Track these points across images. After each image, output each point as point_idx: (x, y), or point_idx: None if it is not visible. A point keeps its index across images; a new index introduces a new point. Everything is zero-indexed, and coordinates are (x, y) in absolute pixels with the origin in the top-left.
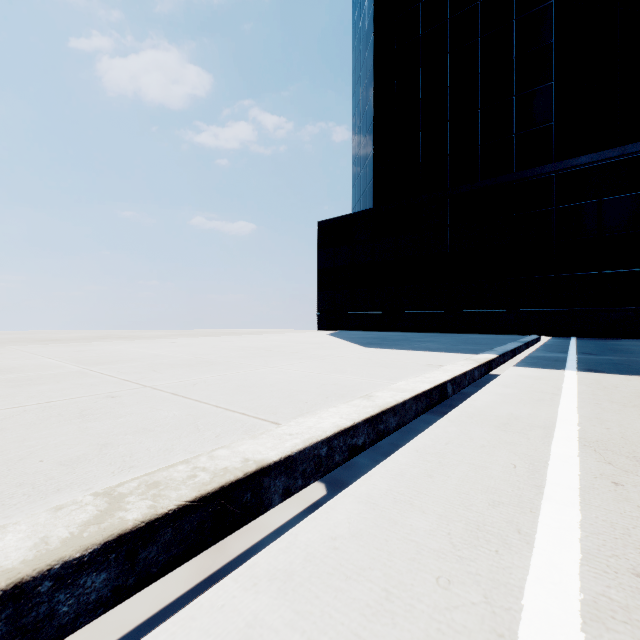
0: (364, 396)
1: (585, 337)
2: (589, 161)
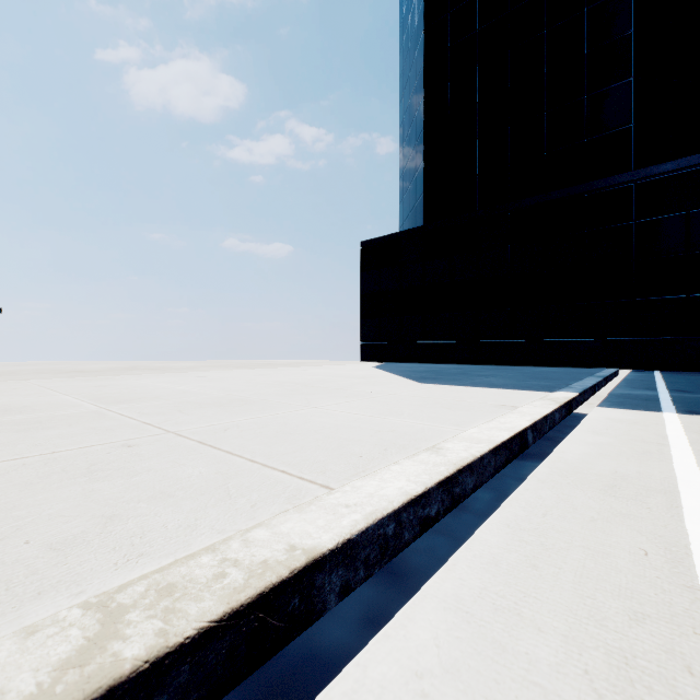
0: (431, 448)
1: (670, 370)
2: (675, 168)
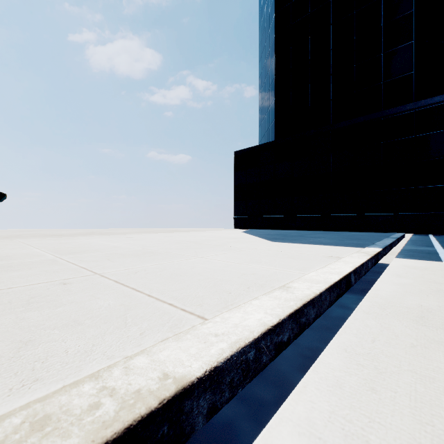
0: (282, 287)
1: (439, 234)
2: (443, 99)
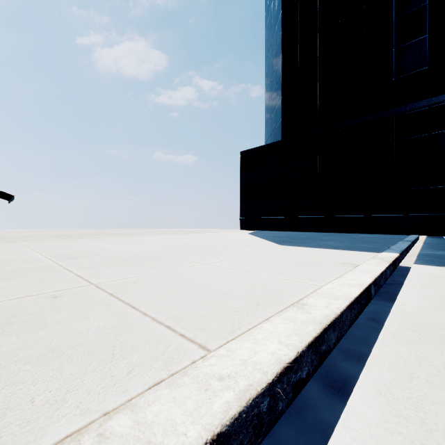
0: (297, 304)
1: None
2: None
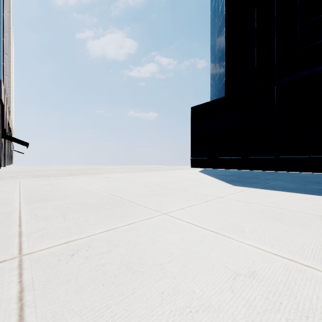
0: None
1: None
2: None
